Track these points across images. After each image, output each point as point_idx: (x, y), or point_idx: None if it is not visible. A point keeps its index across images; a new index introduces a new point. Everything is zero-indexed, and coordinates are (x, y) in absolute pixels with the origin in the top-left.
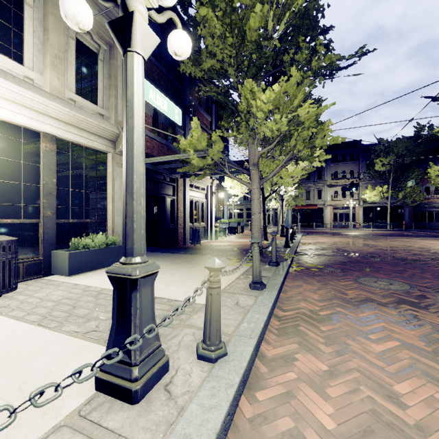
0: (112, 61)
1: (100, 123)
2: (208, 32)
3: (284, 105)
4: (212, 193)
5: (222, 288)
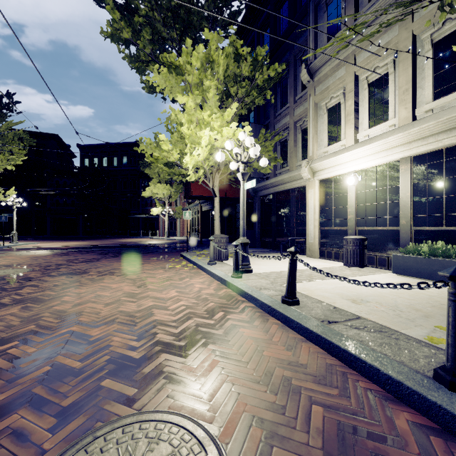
0: None
1: (440, 118)
2: None
3: None
4: None
5: (307, 294)
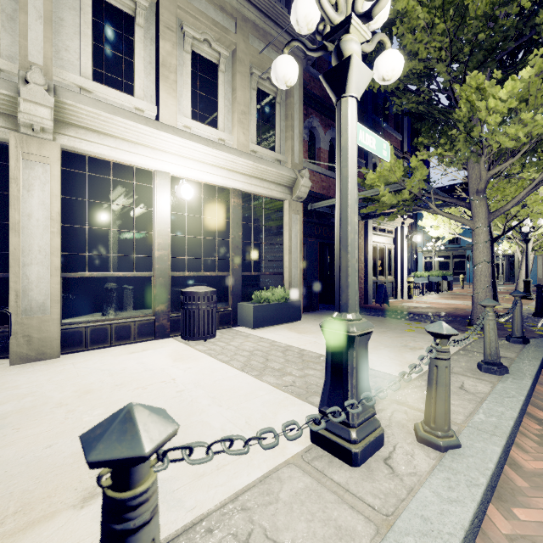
0: (289, 100)
1: (279, 170)
2: (406, 28)
3: (537, 94)
4: (404, 236)
5: None
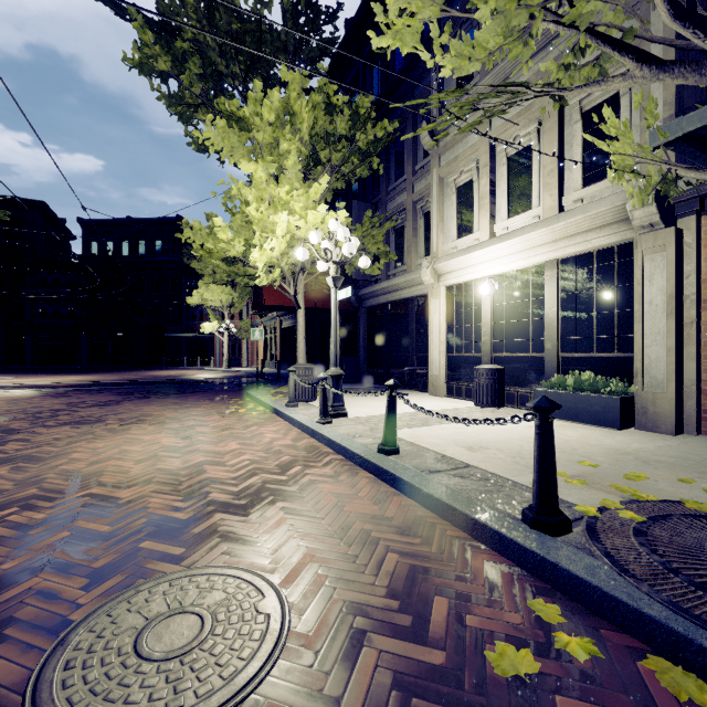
0: None
1: (589, 211)
2: None
3: None
4: None
5: (414, 442)
